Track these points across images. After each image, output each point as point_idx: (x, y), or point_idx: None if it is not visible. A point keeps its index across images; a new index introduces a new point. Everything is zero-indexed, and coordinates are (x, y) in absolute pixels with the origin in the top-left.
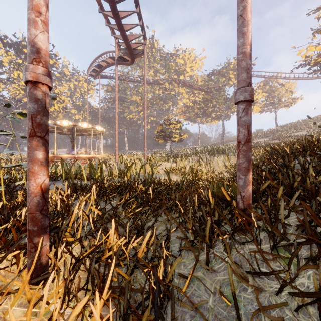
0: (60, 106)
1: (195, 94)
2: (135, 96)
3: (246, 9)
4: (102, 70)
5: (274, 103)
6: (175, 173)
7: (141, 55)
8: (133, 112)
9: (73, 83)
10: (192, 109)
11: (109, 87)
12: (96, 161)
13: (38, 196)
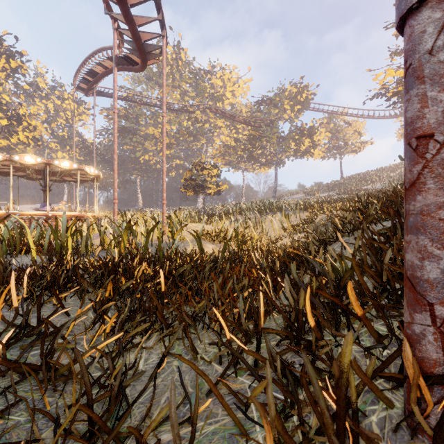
0: (29, 135)
1: (238, 130)
2: (152, 127)
3: None
4: (96, 81)
5: (339, 147)
6: (211, 240)
7: (158, 56)
8: (149, 151)
9: (54, 102)
10: (235, 150)
11: (111, 111)
12: (64, 219)
13: None
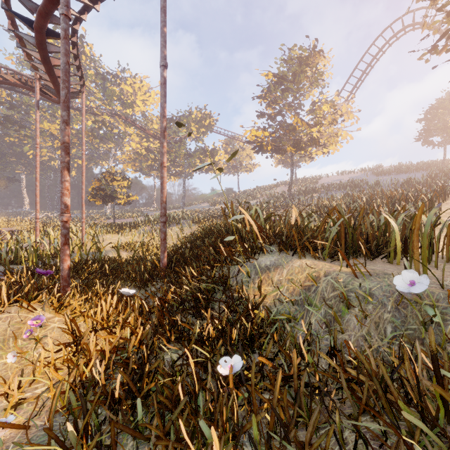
0: None
1: (149, 139)
2: (46, 120)
3: (164, 182)
4: None
5: (236, 166)
6: (125, 250)
7: (75, 98)
8: (42, 147)
9: None
10: (146, 158)
11: None
12: (29, 242)
13: (68, 270)
